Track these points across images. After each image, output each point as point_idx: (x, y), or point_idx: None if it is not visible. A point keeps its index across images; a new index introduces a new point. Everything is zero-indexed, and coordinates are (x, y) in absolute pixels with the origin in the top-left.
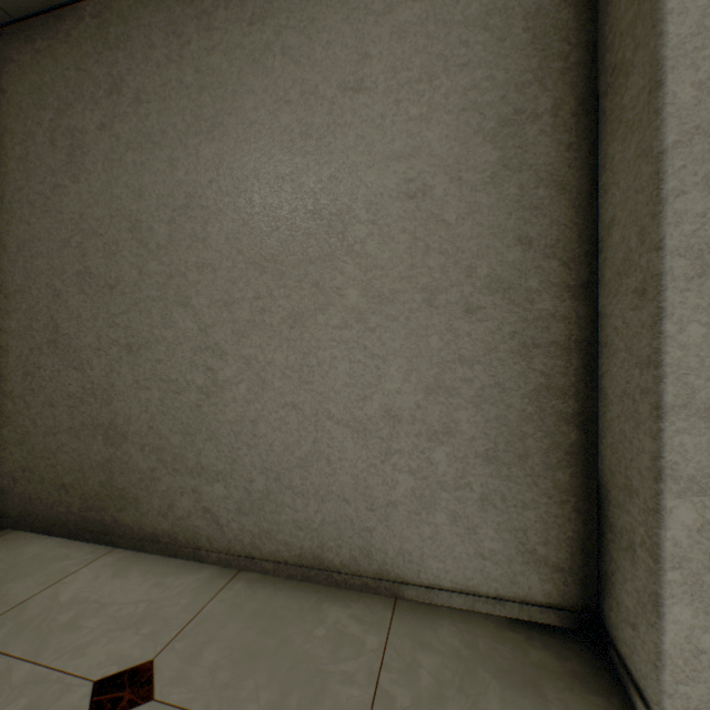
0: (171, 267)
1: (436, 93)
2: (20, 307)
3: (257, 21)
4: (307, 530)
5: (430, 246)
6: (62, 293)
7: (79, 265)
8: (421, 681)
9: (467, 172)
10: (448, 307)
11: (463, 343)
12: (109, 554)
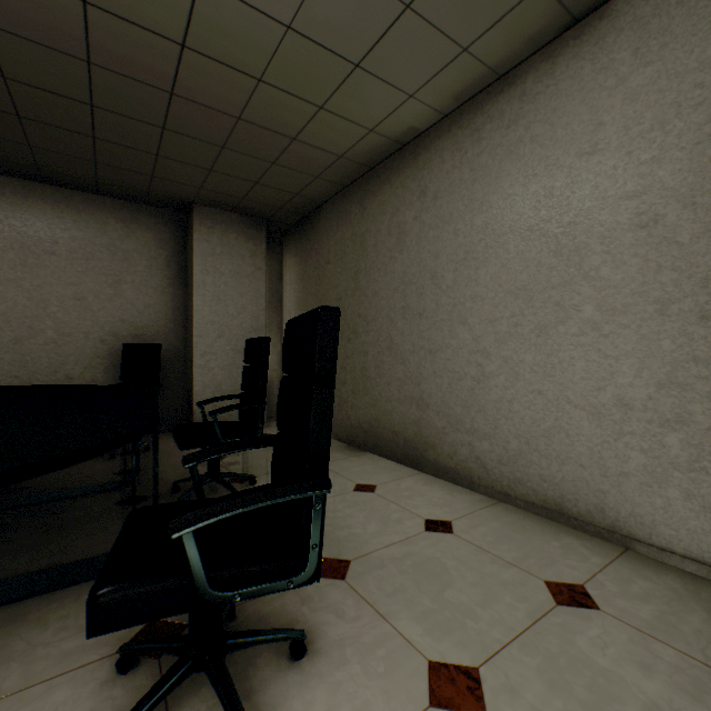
0: (454, 300)
1: (667, 136)
2: (373, 329)
3: (512, 125)
4: (550, 483)
5: (662, 265)
6: (394, 320)
7: (402, 303)
8: (630, 587)
9: (701, 197)
10: (680, 315)
11: (696, 345)
12: (419, 474)
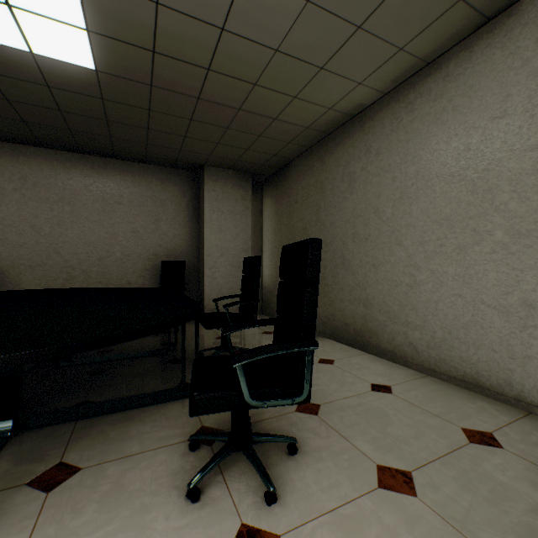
0: (392, 228)
1: None
2: (330, 249)
3: (437, 98)
4: (467, 363)
5: None
6: (346, 242)
7: (352, 230)
8: (529, 437)
9: None
10: None
11: None
12: (365, 354)
